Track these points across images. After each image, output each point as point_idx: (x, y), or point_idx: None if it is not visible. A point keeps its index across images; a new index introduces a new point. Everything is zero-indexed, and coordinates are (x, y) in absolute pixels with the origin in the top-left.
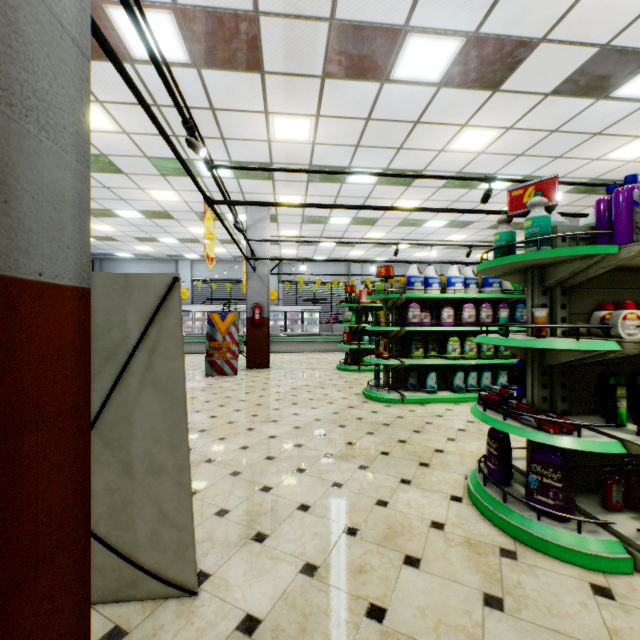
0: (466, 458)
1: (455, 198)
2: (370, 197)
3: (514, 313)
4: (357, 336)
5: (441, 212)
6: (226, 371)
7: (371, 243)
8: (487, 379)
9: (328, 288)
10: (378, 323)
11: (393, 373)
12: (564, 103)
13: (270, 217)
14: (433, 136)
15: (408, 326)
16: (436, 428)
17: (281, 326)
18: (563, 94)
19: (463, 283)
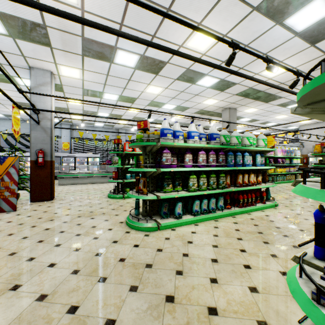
0: (245, 321)
1: (182, 89)
2: (131, 80)
3: (227, 158)
4: (122, 173)
5: (200, 62)
6: (3, 208)
7: (132, 108)
8: (213, 203)
9: (105, 143)
10: (139, 165)
11: (150, 204)
12: (260, 21)
13: (56, 86)
14: (178, 29)
15: (162, 167)
16: (194, 262)
17: (72, 166)
18: (262, 11)
19: (199, 136)
